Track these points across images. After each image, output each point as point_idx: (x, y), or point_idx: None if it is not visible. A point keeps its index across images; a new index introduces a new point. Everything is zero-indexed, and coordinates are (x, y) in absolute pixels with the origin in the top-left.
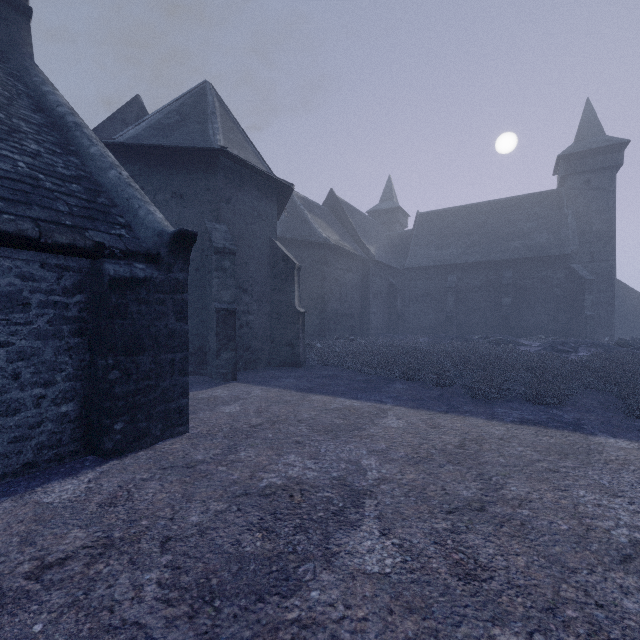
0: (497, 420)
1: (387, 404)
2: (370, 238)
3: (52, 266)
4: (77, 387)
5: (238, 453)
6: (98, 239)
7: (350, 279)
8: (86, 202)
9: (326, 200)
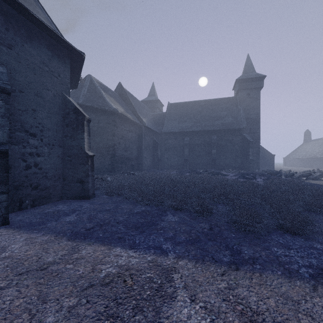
0: (297, 276)
1: (168, 255)
2: (143, 114)
3: None
4: None
5: None
6: None
7: (131, 136)
8: None
9: (116, 88)
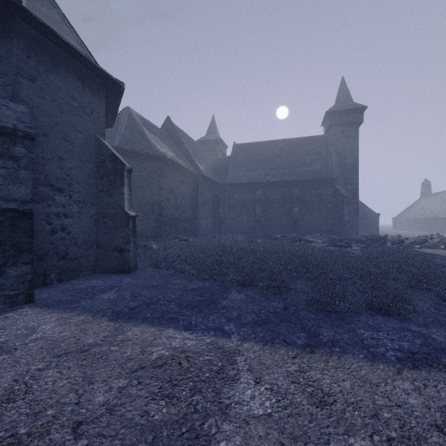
0: (381, 360)
1: (231, 337)
2: (199, 159)
3: None
4: None
5: None
6: None
7: (183, 190)
8: None
9: (164, 125)
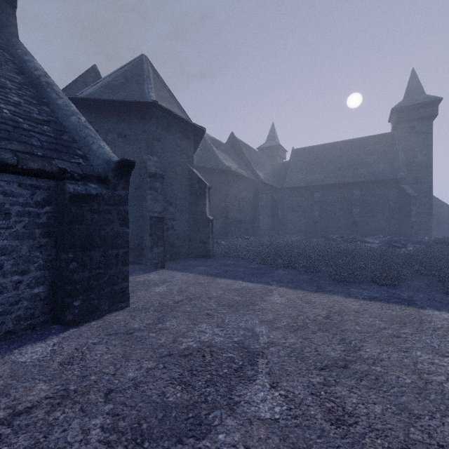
0: (352, 297)
1: (273, 285)
2: (259, 167)
3: (27, 185)
4: (46, 274)
5: (164, 323)
6: (62, 166)
7: (245, 196)
8: (54, 139)
9: (228, 140)
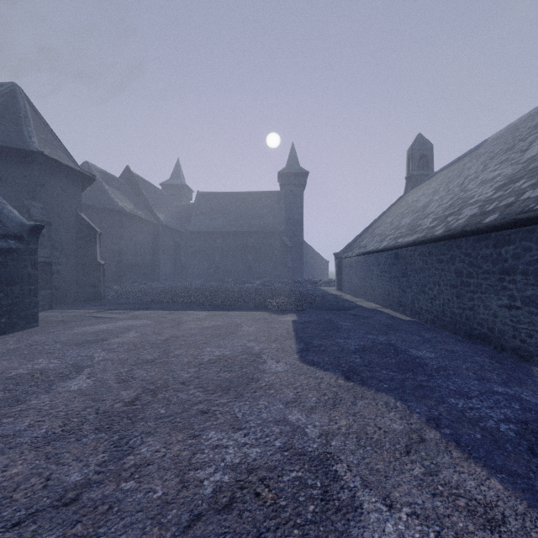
0: (201, 311)
1: (154, 310)
2: (161, 207)
3: None
4: None
5: (74, 328)
6: None
7: (143, 238)
8: None
9: (123, 173)
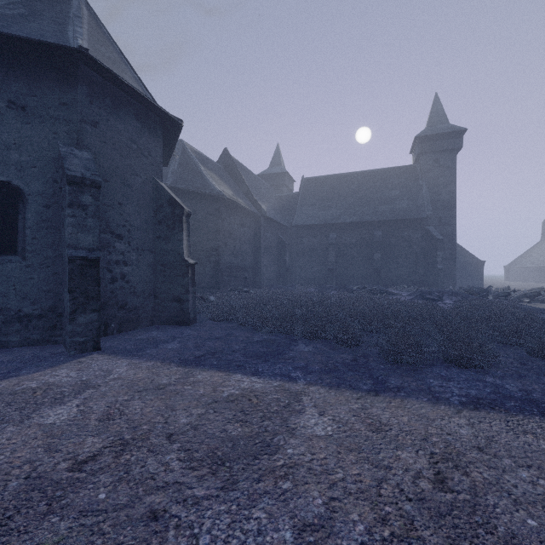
0: (444, 403)
1: (298, 382)
2: (262, 197)
3: None
4: None
5: None
6: None
7: (243, 233)
8: None
9: (220, 158)
